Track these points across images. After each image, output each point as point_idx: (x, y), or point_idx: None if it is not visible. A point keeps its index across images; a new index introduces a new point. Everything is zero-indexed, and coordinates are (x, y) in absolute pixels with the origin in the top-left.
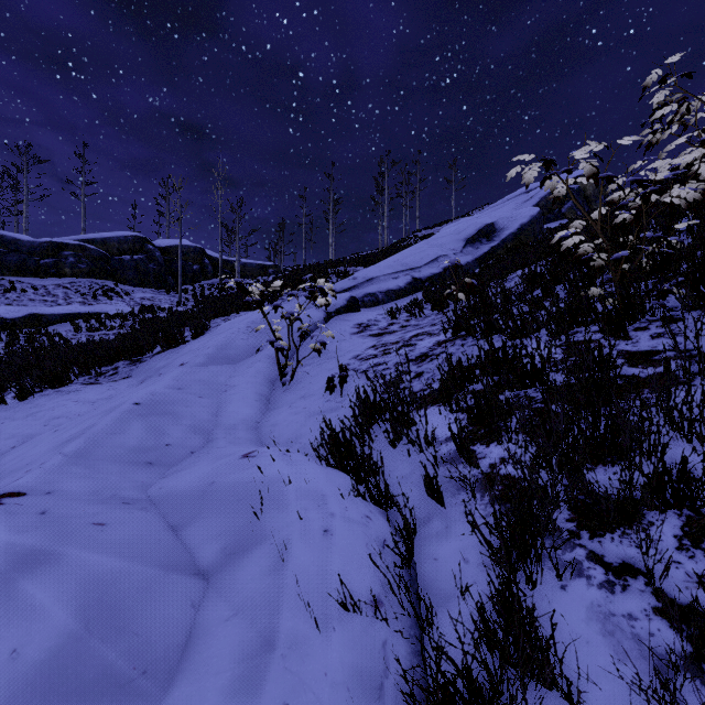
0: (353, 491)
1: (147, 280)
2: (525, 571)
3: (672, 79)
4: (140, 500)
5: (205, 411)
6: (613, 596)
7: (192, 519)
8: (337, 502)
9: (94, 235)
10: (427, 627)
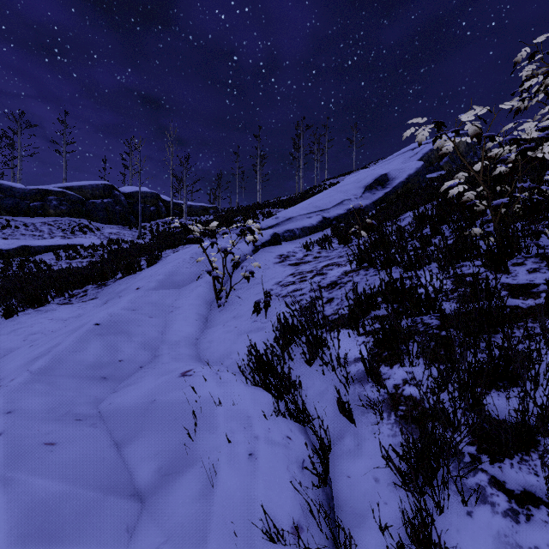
0: (275, 412)
1: (114, 218)
2: (434, 498)
3: (539, 56)
4: (91, 416)
5: (154, 329)
6: (518, 526)
7: (134, 436)
8: (261, 424)
9: (72, 183)
10: (343, 548)
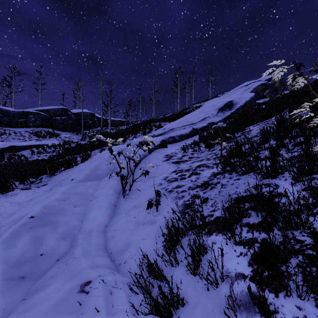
0: None
1: (67, 128)
2: None
3: None
4: None
5: (75, 218)
6: None
7: None
8: None
9: (43, 107)
10: None
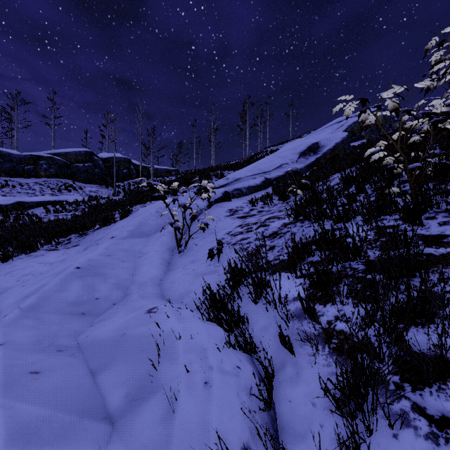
0: (226, 345)
1: (93, 179)
2: (365, 423)
3: (446, 44)
4: (71, 347)
5: (125, 272)
6: (438, 448)
7: (106, 365)
8: (215, 355)
9: (59, 150)
10: None
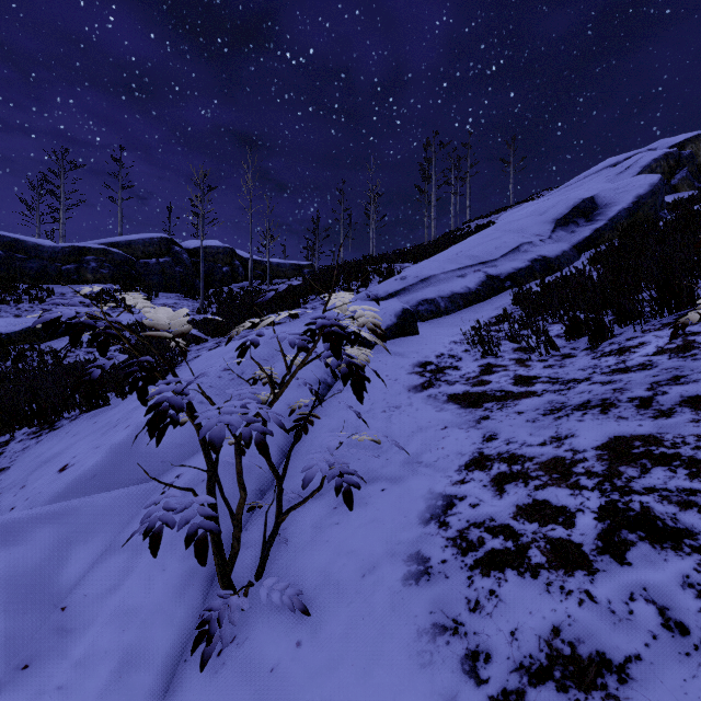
0: None
1: (172, 284)
2: None
3: None
4: None
5: None
6: None
7: None
8: None
9: (119, 238)
10: None
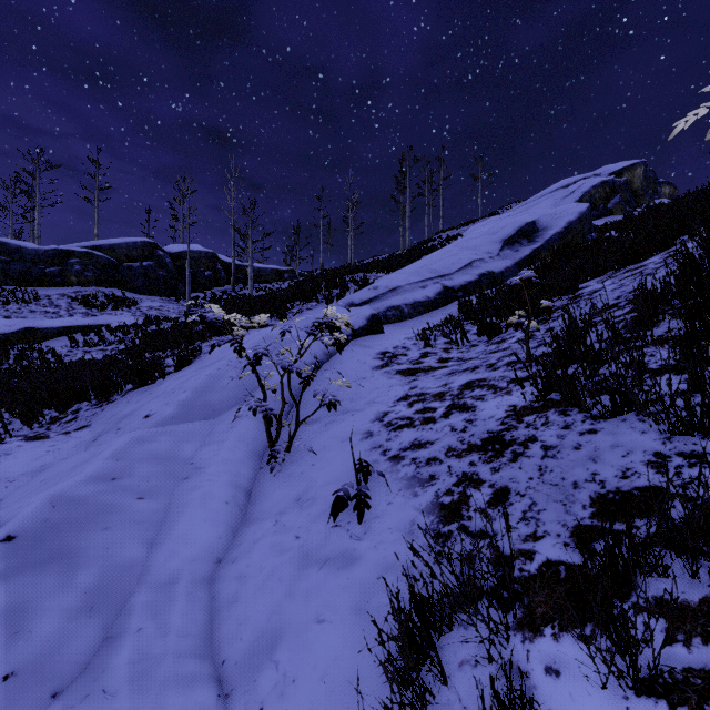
0: None
1: (156, 287)
2: None
3: None
4: None
5: (135, 536)
6: None
7: None
8: None
9: (102, 241)
10: None
